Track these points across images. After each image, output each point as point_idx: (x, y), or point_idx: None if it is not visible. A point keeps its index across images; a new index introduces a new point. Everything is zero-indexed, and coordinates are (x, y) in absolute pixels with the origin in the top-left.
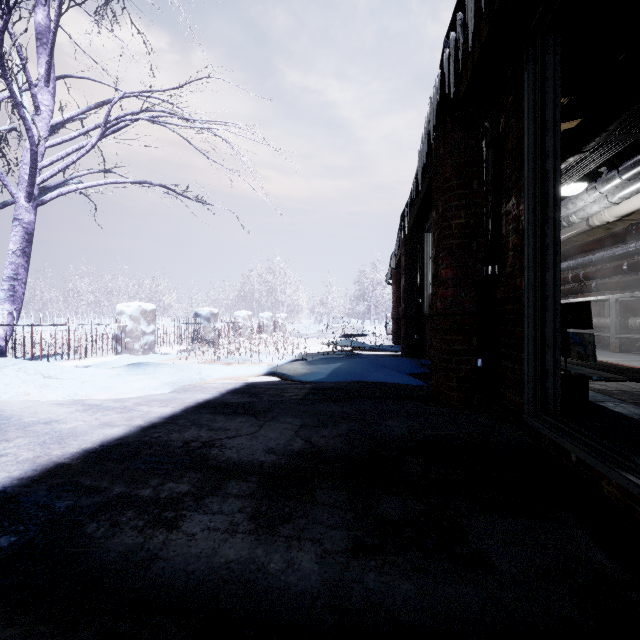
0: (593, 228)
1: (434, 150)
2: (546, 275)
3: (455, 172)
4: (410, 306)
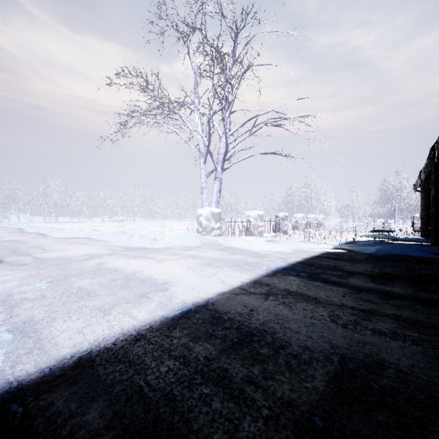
0: None
1: None
2: None
3: None
4: None
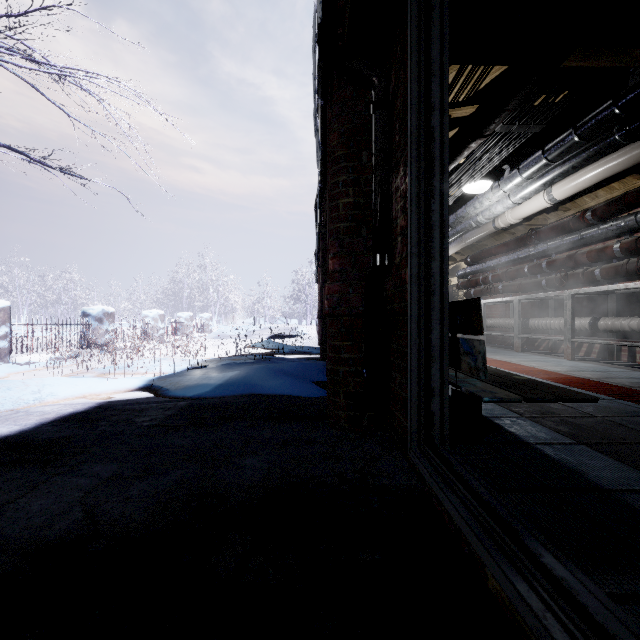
0: (500, 232)
1: (327, 119)
2: (432, 264)
3: (342, 140)
4: None
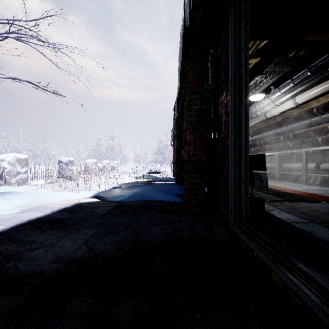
0: (267, 119)
1: (185, 67)
2: (241, 138)
3: (194, 78)
4: (179, 157)
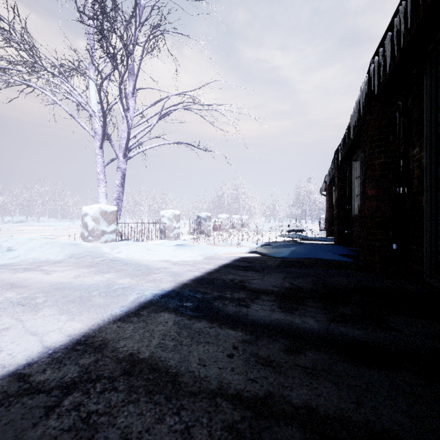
0: None
1: (362, 115)
2: (438, 194)
3: (377, 131)
4: (341, 211)
